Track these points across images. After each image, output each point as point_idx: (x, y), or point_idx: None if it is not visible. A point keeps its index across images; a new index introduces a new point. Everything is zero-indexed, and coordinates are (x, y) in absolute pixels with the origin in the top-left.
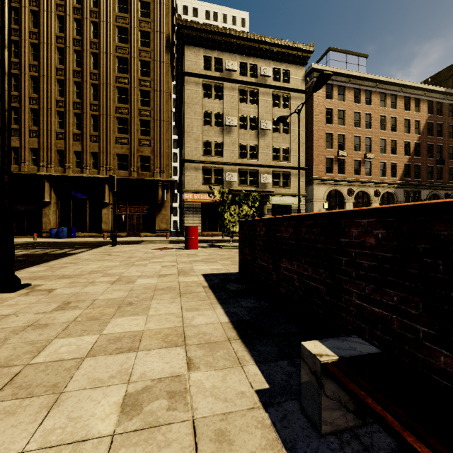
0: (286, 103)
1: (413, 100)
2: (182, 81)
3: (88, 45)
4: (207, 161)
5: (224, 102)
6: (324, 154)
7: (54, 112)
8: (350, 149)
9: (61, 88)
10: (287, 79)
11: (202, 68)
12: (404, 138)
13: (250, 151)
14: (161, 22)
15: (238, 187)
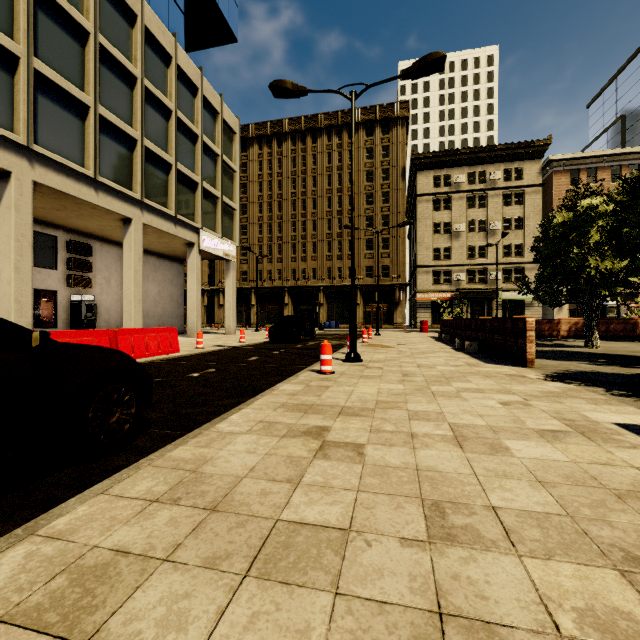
0: (519, 200)
1: None
2: (415, 200)
3: (346, 191)
4: (437, 265)
5: (453, 211)
6: None
7: (325, 242)
8: None
9: (329, 225)
10: (520, 176)
11: (432, 187)
12: None
13: (479, 251)
14: (397, 158)
15: (466, 286)
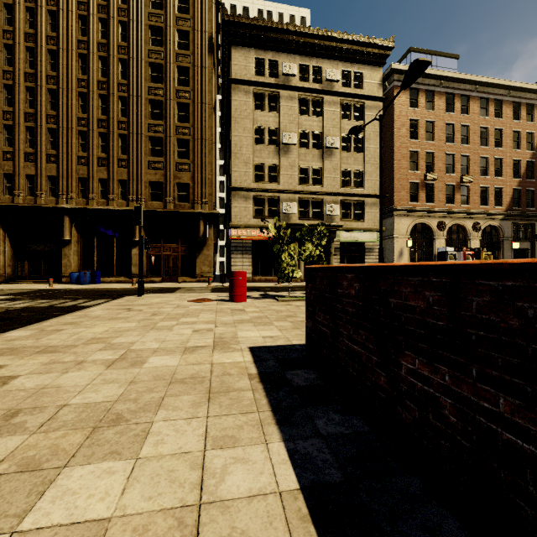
0: (358, 114)
1: (524, 106)
2: (229, 91)
3: (115, 50)
4: (259, 189)
5: (281, 115)
6: (407, 178)
7: (76, 132)
8: (441, 171)
9: (83, 103)
10: (359, 84)
11: (253, 73)
12: (512, 155)
13: (313, 176)
14: (202, 18)
15: (297, 221)
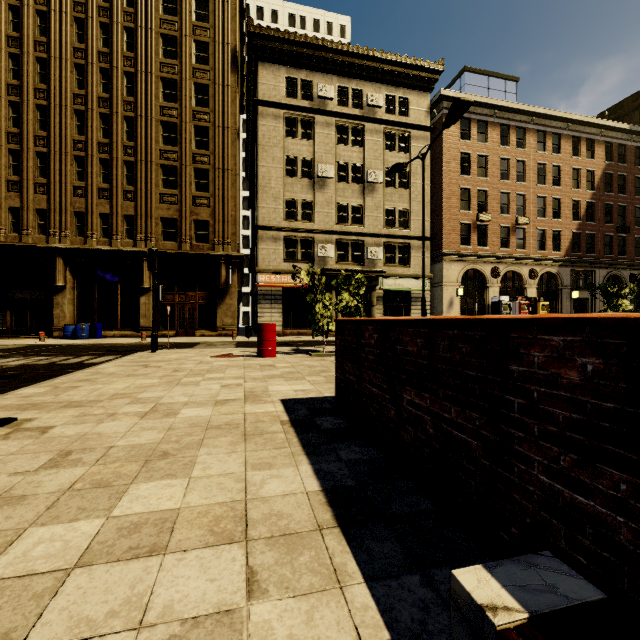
0: (404, 145)
1: (584, 141)
2: (256, 114)
3: (119, 61)
4: (291, 228)
5: (315, 143)
6: (458, 218)
7: (71, 158)
8: (495, 211)
9: (80, 123)
10: (405, 111)
11: (284, 94)
12: (572, 195)
13: (353, 214)
14: (224, 28)
15: (335, 266)
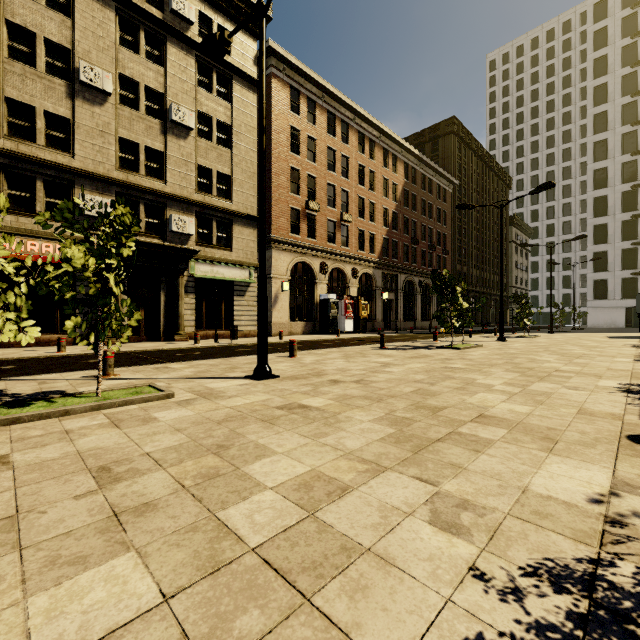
0: (224, 91)
1: (391, 155)
2: None
3: None
4: (20, 154)
5: (77, 26)
6: (288, 201)
7: None
8: (323, 202)
9: None
10: None
11: None
12: (383, 203)
13: (148, 162)
14: None
15: None
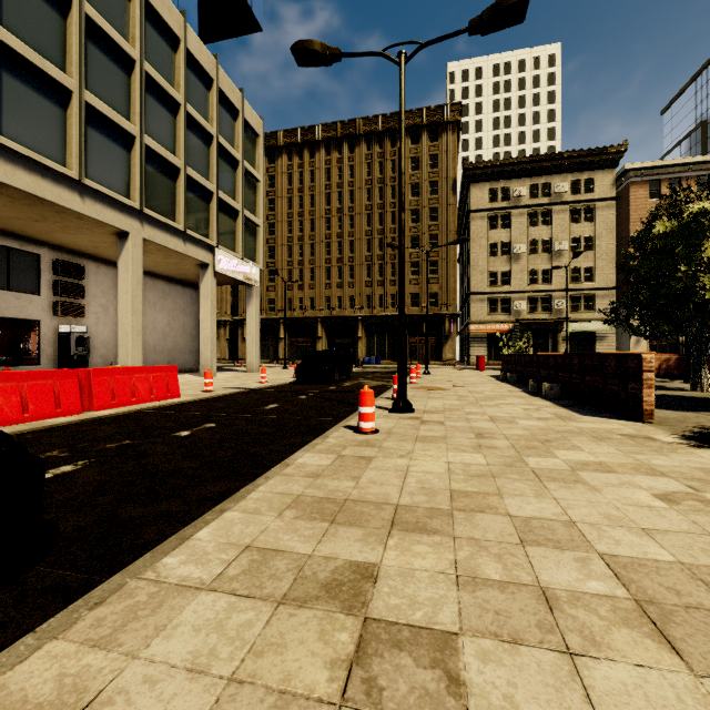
0: (589, 216)
1: None
2: (468, 217)
3: (388, 207)
4: (493, 292)
5: (512, 230)
6: None
7: (364, 266)
8: None
9: (368, 246)
10: (590, 188)
11: (488, 201)
12: None
13: (542, 276)
14: (447, 169)
15: (527, 316)
